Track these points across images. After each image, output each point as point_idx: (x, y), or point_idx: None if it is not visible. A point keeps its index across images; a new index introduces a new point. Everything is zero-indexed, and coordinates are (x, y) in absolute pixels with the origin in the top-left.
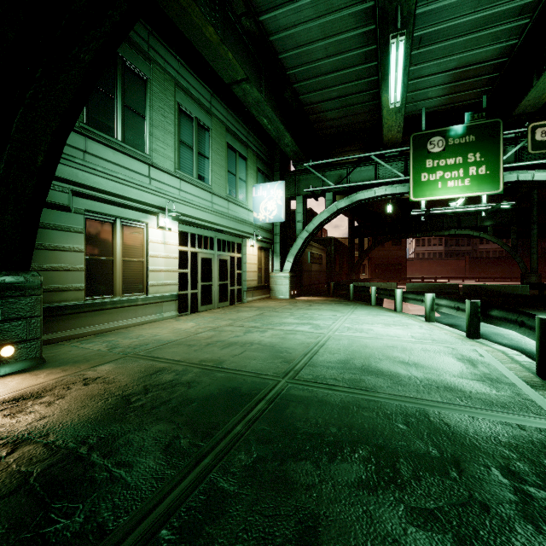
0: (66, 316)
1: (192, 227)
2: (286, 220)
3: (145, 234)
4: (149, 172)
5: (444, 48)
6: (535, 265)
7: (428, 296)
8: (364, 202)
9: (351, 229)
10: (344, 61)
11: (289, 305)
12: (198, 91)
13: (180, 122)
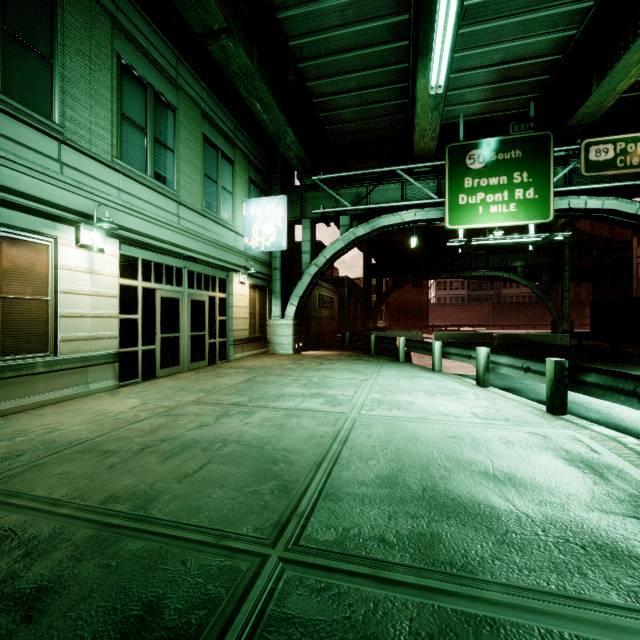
0: None
1: (145, 250)
2: (288, 251)
3: (52, 255)
4: (59, 153)
5: (492, 30)
6: (567, 311)
7: (482, 351)
8: (388, 230)
9: (367, 267)
10: (366, 35)
11: (292, 364)
12: (154, 47)
13: (122, 85)
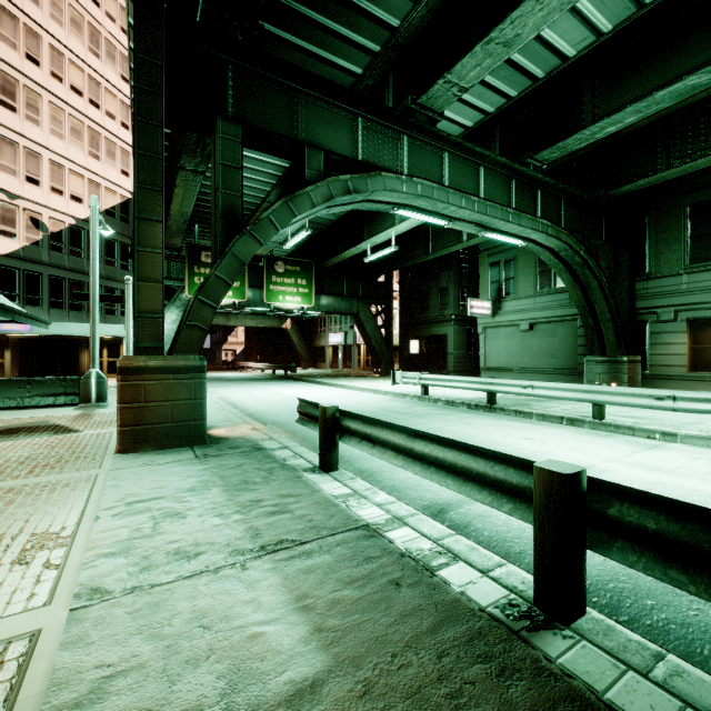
0: (675, 381)
1: None
2: None
3: None
4: None
5: None
6: None
7: None
8: None
9: None
10: None
11: None
12: None
13: None
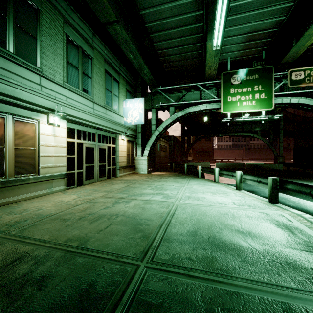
0: None
1: (78, 125)
2: (145, 124)
3: (37, 128)
4: (40, 81)
5: (243, 17)
6: (282, 152)
7: (238, 173)
8: (193, 114)
9: (183, 131)
10: (182, 21)
11: (147, 178)
12: (82, 29)
13: (68, 48)
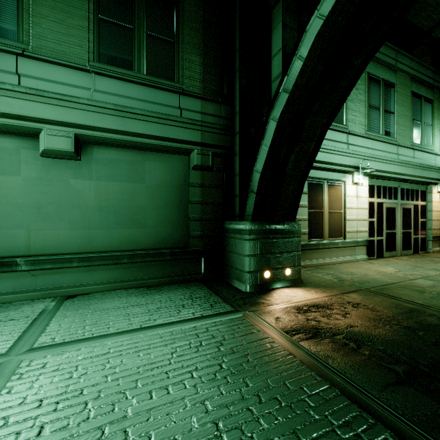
0: None
1: (377, 180)
2: None
3: (342, 190)
4: (347, 139)
5: None
6: None
7: None
8: None
9: None
10: None
11: None
12: (384, 54)
13: (369, 89)
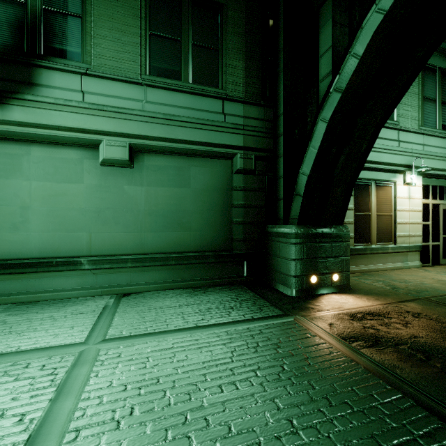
0: None
1: (433, 179)
2: None
3: (392, 191)
4: (398, 136)
5: None
6: None
7: None
8: None
9: None
10: None
11: None
12: None
13: (423, 80)
